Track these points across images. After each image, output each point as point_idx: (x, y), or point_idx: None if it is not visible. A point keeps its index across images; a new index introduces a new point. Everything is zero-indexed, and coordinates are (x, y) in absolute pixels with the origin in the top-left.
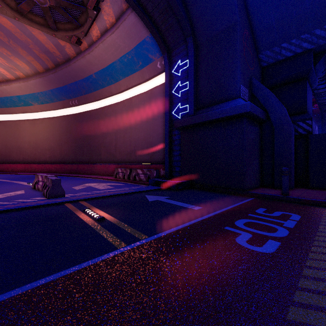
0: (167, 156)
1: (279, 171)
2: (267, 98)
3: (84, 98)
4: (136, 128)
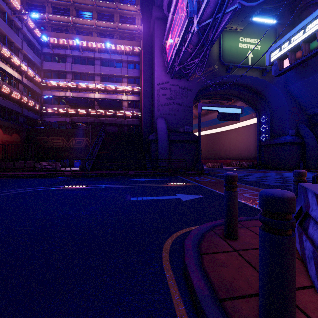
0: (258, 156)
1: (307, 162)
2: (303, 133)
3: (211, 127)
4: (241, 142)
